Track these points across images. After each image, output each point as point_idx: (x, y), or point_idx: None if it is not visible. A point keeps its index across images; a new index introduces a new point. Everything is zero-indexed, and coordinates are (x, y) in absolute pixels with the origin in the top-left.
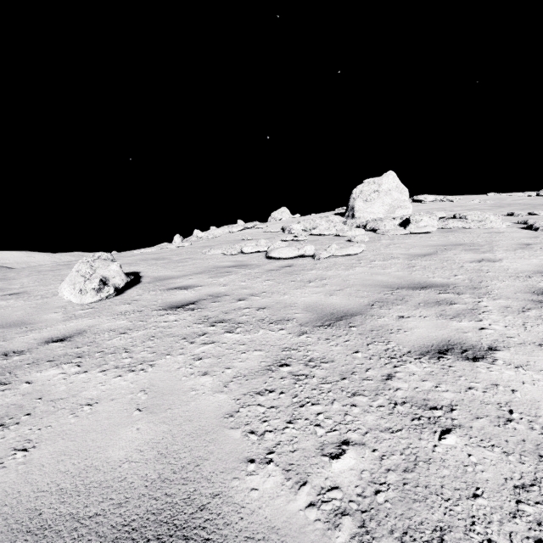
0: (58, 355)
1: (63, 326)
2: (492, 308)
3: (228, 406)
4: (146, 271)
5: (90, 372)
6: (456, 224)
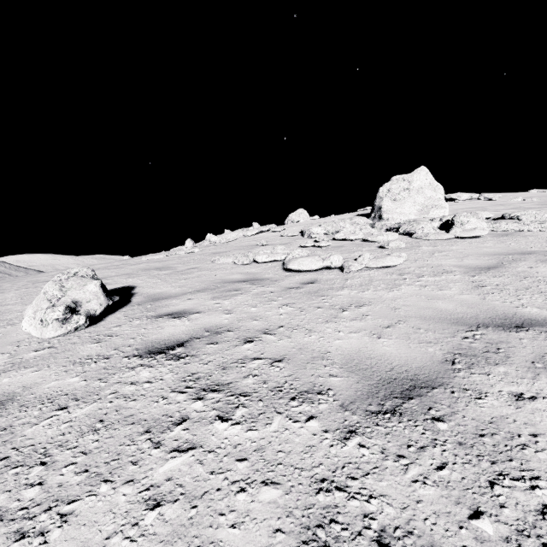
0: None
1: None
2: None
3: None
4: (142, 286)
5: None
6: (510, 226)
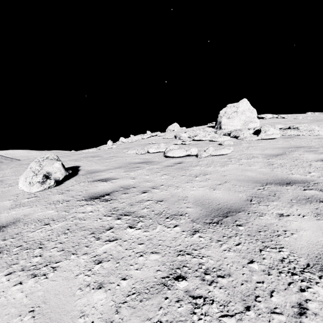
0: None
1: (6, 214)
2: None
3: None
4: (84, 166)
5: None
6: (292, 132)
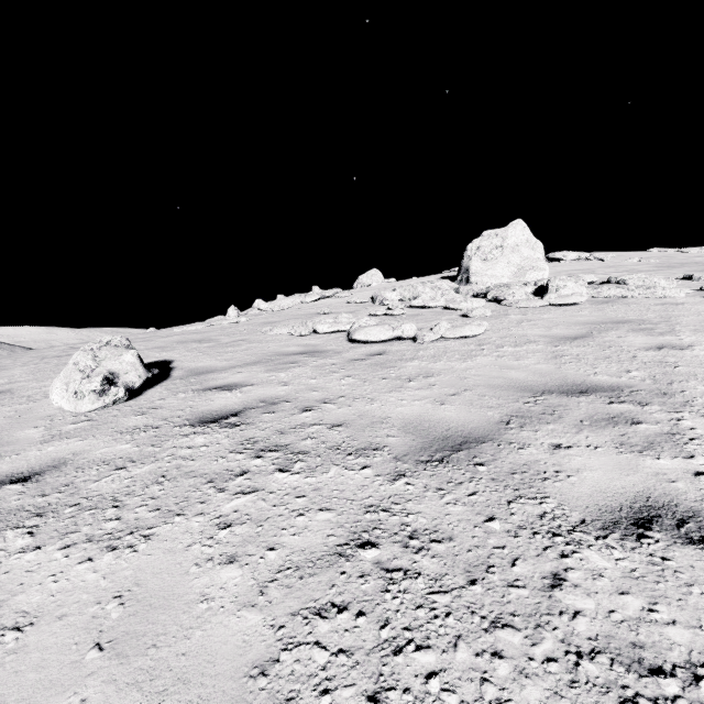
0: (7, 511)
1: (36, 452)
2: (703, 432)
3: (260, 646)
4: (181, 360)
5: (44, 548)
6: (613, 292)
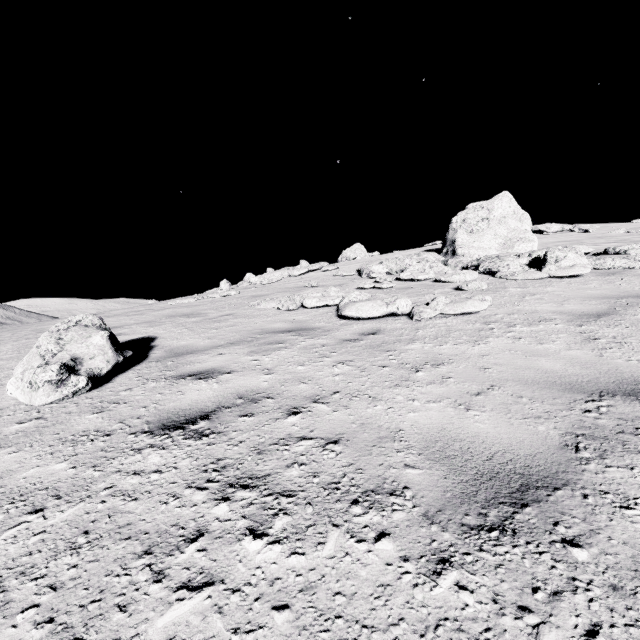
0: None
1: None
2: None
3: None
4: (164, 337)
5: None
6: (617, 262)
